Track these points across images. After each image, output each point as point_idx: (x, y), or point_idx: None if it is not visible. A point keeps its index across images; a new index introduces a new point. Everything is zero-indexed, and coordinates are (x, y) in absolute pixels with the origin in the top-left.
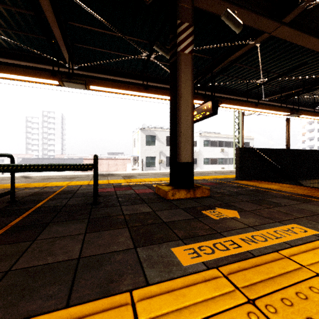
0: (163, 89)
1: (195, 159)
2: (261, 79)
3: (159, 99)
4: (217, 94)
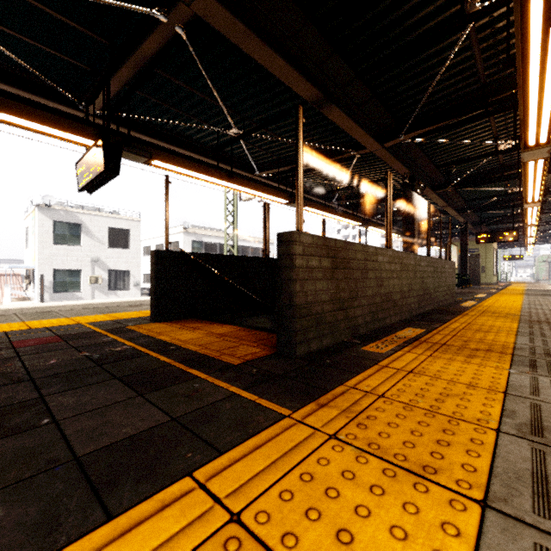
0: (14, 99)
1: None
2: (234, 130)
3: None
4: (168, 145)
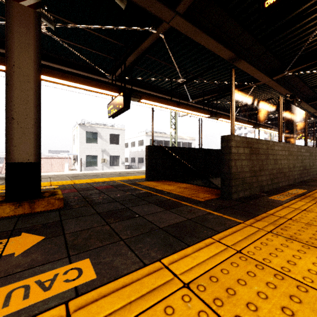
0: (80, 77)
1: (141, 158)
2: (181, 79)
3: (62, 85)
4: (145, 90)
